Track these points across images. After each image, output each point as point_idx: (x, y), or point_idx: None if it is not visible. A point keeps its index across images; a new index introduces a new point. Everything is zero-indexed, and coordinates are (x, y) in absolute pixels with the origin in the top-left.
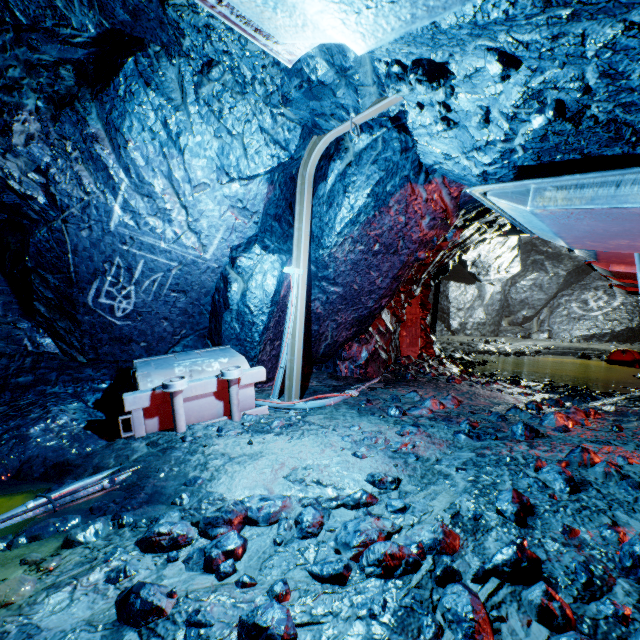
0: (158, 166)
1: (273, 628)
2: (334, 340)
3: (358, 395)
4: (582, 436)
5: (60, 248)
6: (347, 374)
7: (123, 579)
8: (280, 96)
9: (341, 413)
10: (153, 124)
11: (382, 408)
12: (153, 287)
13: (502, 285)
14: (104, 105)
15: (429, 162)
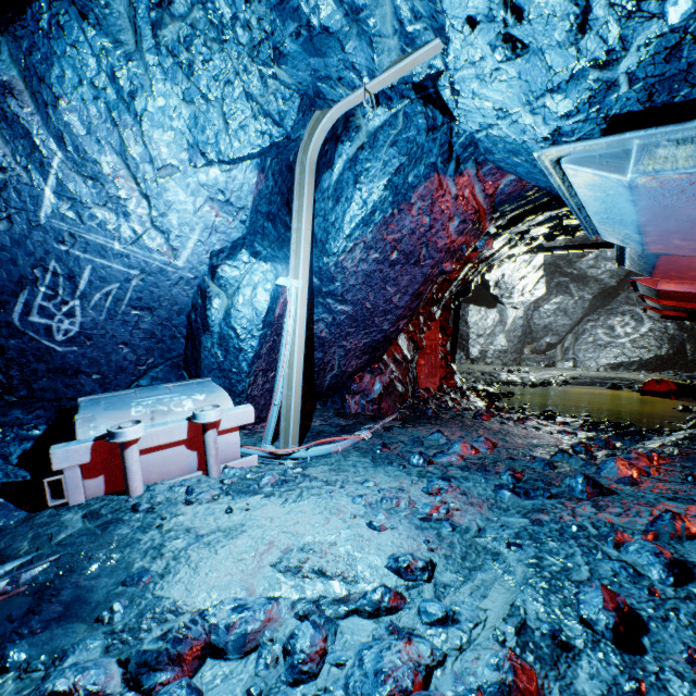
0: (105, 137)
1: None
2: (342, 370)
3: (371, 437)
4: (656, 491)
5: None
6: (357, 411)
7: None
8: (271, 49)
9: (351, 463)
10: (95, 76)
11: (402, 454)
12: (106, 302)
13: (525, 309)
14: (19, 41)
15: (472, 127)
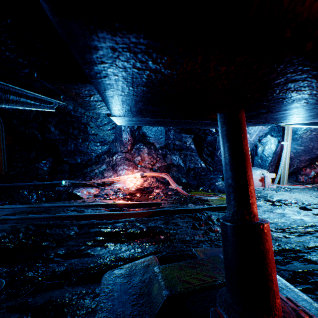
0: None
1: (307, 207)
2: (297, 167)
3: (311, 187)
4: None
5: (214, 141)
6: (303, 181)
7: (267, 203)
8: None
9: (306, 190)
10: None
11: None
12: None
13: None
14: None
15: None
